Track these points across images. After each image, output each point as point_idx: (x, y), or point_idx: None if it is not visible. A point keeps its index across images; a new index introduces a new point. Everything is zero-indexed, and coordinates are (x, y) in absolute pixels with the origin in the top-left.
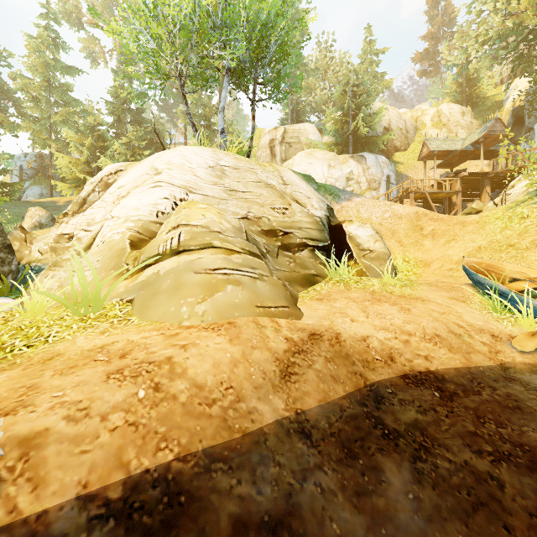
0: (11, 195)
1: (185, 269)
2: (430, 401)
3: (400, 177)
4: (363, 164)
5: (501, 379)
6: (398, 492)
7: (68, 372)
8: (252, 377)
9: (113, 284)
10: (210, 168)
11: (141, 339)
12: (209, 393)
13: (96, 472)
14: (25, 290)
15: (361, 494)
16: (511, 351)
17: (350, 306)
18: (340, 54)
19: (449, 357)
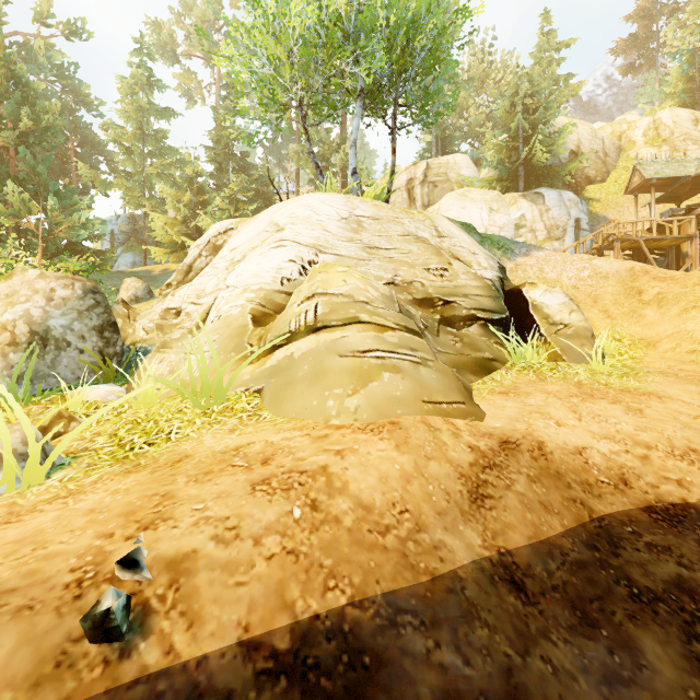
0: (103, 264)
1: (327, 351)
2: (697, 549)
3: (596, 220)
4: (540, 204)
5: None
6: (670, 685)
7: (204, 479)
8: (432, 498)
9: (240, 370)
10: (343, 220)
11: (282, 440)
12: (379, 516)
13: (256, 612)
14: (132, 376)
15: (613, 682)
16: None
17: (552, 404)
18: (502, 55)
19: None
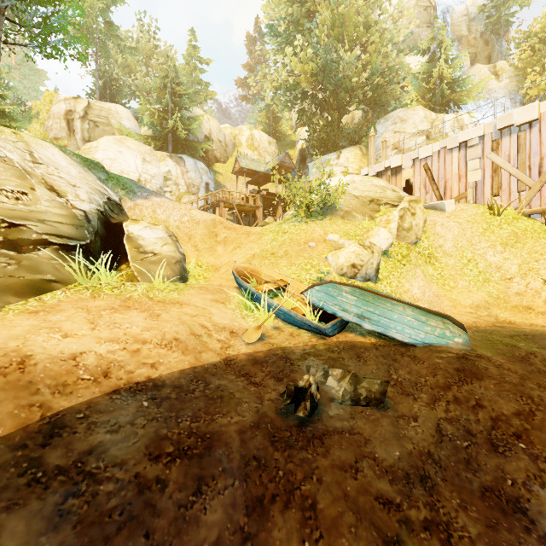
0: None
1: None
2: (133, 414)
3: (219, 186)
4: (182, 166)
5: (220, 372)
6: None
7: None
8: None
9: None
10: None
11: None
12: None
13: None
14: None
15: None
16: (241, 345)
17: (73, 318)
18: (166, 45)
19: (179, 360)
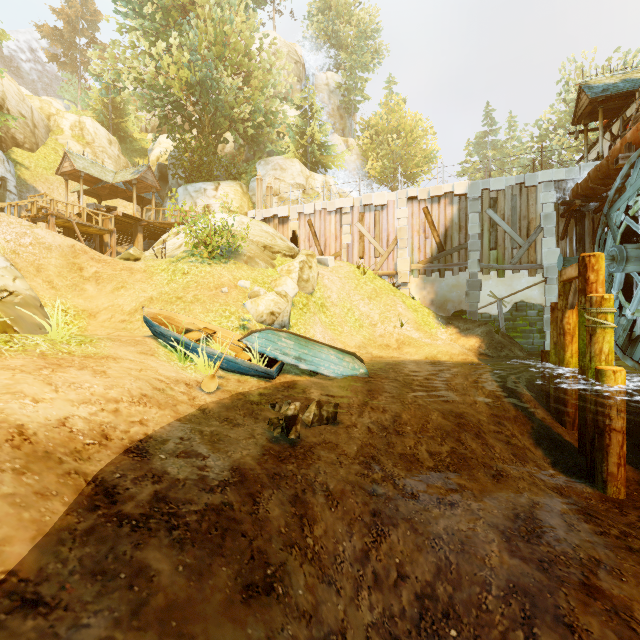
0: None
1: None
2: (161, 466)
3: (25, 187)
4: None
5: (203, 421)
6: (170, 574)
7: None
8: None
9: None
10: None
11: None
12: None
13: None
14: None
15: (139, 610)
16: (202, 395)
17: (23, 380)
18: None
19: (161, 415)
